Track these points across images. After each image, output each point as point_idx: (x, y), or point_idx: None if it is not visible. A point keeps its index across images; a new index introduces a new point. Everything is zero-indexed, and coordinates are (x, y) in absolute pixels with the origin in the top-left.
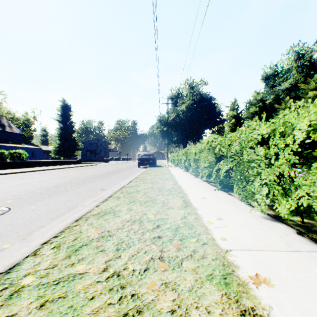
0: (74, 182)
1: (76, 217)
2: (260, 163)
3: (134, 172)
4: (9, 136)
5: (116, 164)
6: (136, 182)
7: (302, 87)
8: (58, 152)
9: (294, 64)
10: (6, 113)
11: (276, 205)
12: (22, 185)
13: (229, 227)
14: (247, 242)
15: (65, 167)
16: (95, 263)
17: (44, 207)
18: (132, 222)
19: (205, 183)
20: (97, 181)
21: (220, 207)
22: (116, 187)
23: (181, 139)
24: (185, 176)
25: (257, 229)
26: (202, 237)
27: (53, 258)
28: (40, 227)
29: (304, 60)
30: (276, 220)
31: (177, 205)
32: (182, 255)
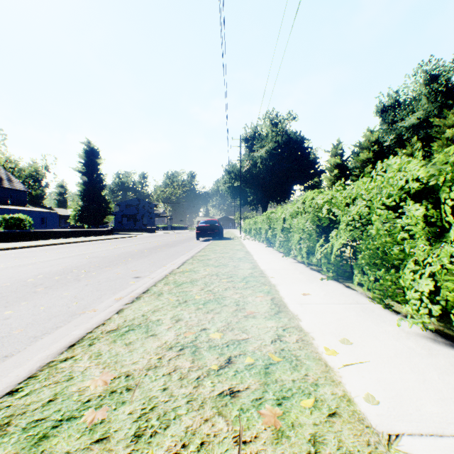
0: (94, 263)
1: (72, 338)
2: (417, 235)
3: (190, 247)
4: (8, 194)
5: (165, 235)
6: (193, 264)
7: (436, 124)
8: (80, 218)
9: (424, 90)
10: (5, 160)
11: None
12: (9, 269)
13: (370, 362)
14: (425, 410)
15: (87, 239)
16: None
17: (28, 311)
18: (179, 351)
19: (301, 266)
20: (131, 261)
21: (340, 314)
22: (159, 274)
23: (259, 199)
24: (268, 253)
25: (429, 369)
26: (324, 392)
27: None
28: (1, 359)
29: (438, 84)
30: None
31: (262, 310)
32: None
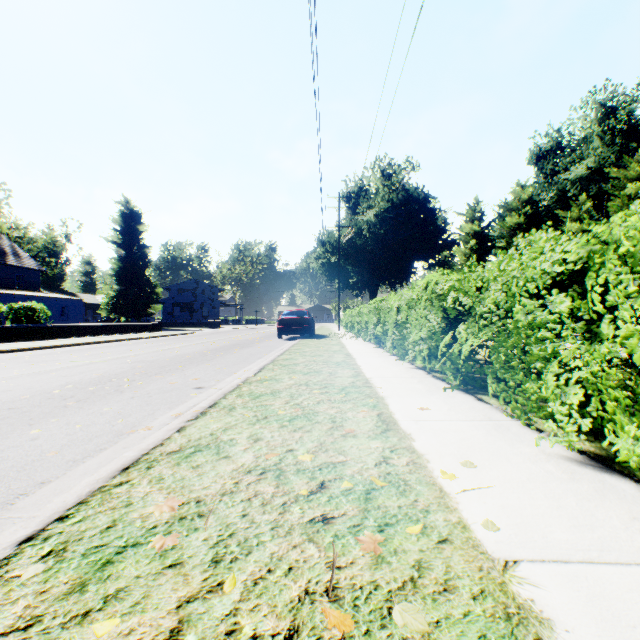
0: (139, 370)
1: (124, 460)
2: (562, 331)
3: (269, 348)
4: (14, 274)
5: (233, 331)
6: (274, 370)
7: (613, 175)
8: (114, 308)
9: (597, 128)
10: (9, 227)
11: (611, 435)
12: (25, 378)
13: (495, 487)
14: (553, 537)
15: (126, 337)
16: (148, 612)
17: (60, 430)
18: (260, 474)
19: (421, 373)
20: (189, 367)
21: (465, 433)
22: (228, 383)
23: (365, 281)
24: (377, 357)
25: (567, 494)
26: (435, 518)
27: (35, 593)
28: (37, 485)
29: (617, 120)
30: (604, 467)
31: (365, 428)
32: (389, 582)
